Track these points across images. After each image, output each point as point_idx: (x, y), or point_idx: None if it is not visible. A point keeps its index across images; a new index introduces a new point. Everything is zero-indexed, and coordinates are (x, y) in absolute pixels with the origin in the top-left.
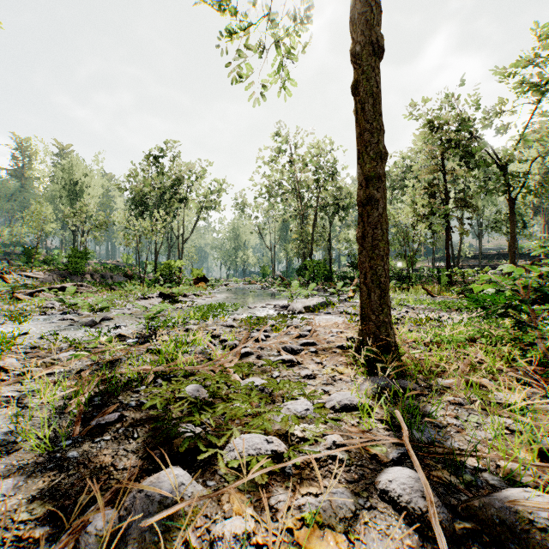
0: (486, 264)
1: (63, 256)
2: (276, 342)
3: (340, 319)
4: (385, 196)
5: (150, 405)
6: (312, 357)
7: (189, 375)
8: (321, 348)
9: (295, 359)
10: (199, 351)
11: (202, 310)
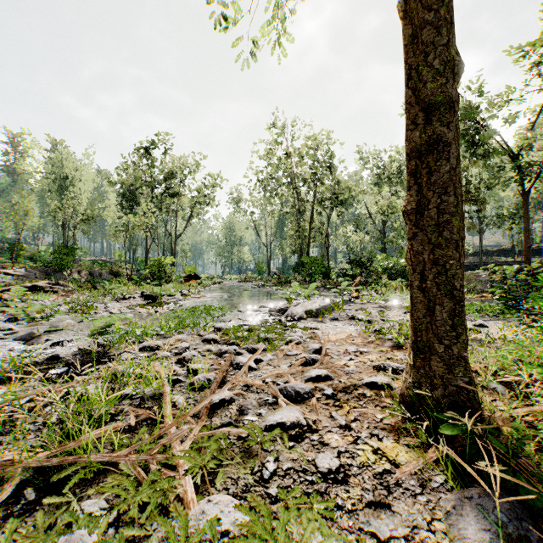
0: (487, 261)
1: (47, 252)
2: (271, 376)
3: (353, 328)
4: (457, 140)
5: None
6: (330, 408)
7: (104, 465)
8: (340, 387)
9: (303, 420)
10: (149, 393)
11: (180, 315)
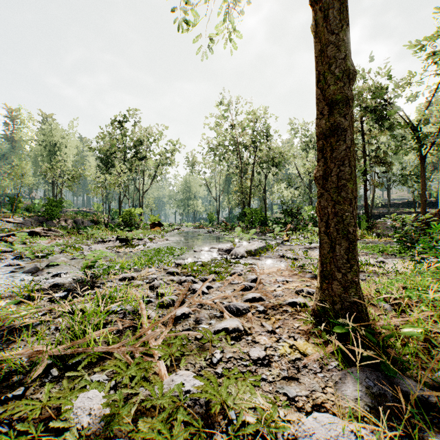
0: (394, 211)
1: (40, 204)
2: (219, 297)
3: (282, 264)
4: (352, 126)
5: (8, 439)
6: (261, 320)
7: (102, 355)
8: (269, 306)
9: (241, 327)
10: (129, 310)
11: (148, 254)
